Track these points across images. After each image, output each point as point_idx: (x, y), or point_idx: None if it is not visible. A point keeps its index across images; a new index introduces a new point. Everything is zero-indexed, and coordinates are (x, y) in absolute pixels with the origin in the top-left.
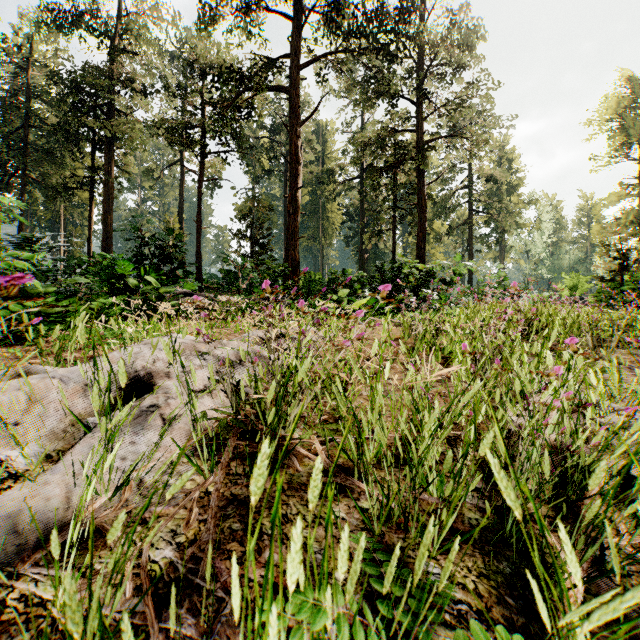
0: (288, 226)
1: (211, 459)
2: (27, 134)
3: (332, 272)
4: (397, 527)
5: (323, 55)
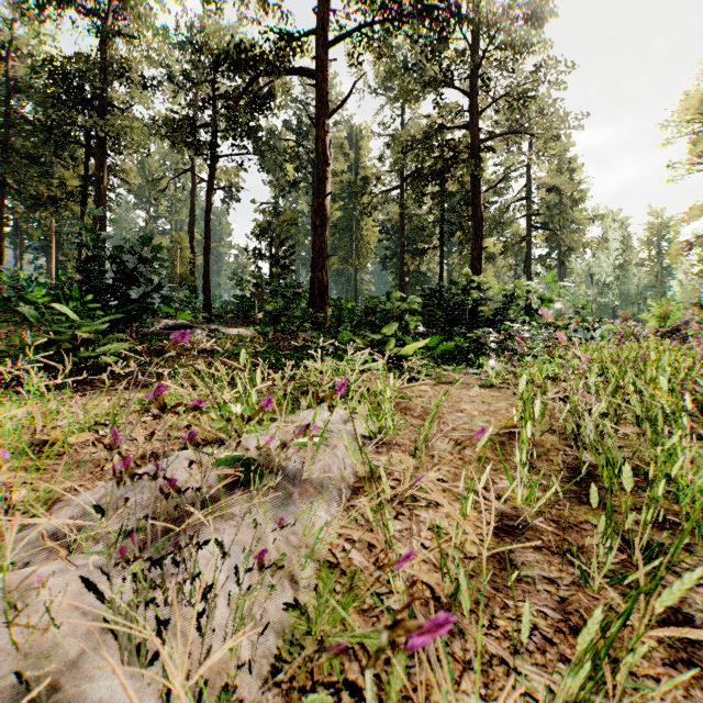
0: (314, 242)
1: None
2: (8, 136)
3: (371, 297)
4: None
5: (357, 31)
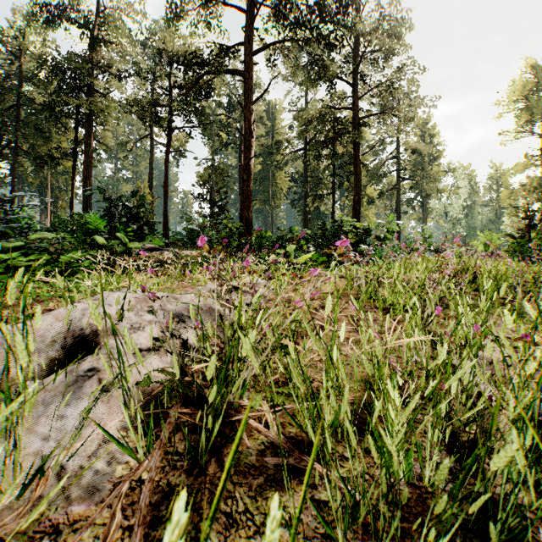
0: (242, 190)
1: (147, 438)
2: (18, 111)
3: (281, 230)
4: (363, 528)
5: (272, 43)
